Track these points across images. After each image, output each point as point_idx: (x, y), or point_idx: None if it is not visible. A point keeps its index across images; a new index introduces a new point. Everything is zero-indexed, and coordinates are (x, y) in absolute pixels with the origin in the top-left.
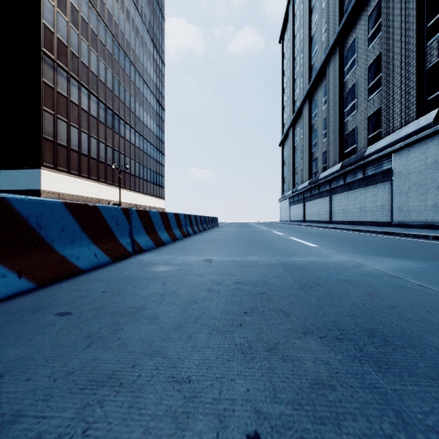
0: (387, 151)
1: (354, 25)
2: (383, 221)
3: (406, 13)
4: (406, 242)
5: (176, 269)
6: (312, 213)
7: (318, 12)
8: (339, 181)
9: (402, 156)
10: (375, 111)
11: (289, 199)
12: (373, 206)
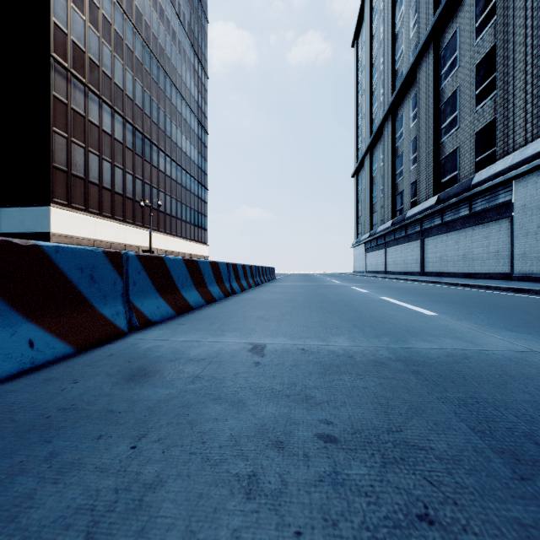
0: (507, 177)
1: (456, 13)
2: (499, 273)
3: None
4: None
5: (188, 378)
6: (396, 262)
7: (404, 1)
8: (435, 220)
9: (528, 183)
10: (486, 125)
11: (366, 244)
12: (484, 253)
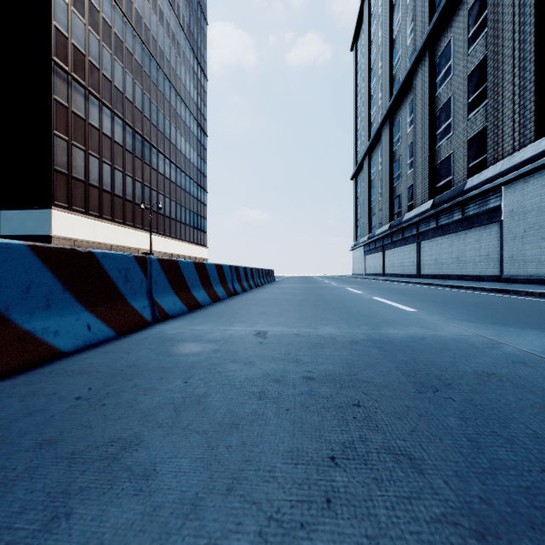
0: (496, 184)
1: (450, 23)
2: (489, 275)
3: (521, 2)
4: (535, 304)
5: (211, 351)
6: (394, 265)
7: (402, 8)
8: (430, 223)
9: (515, 189)
10: (478, 132)
11: (364, 246)
12: (475, 256)
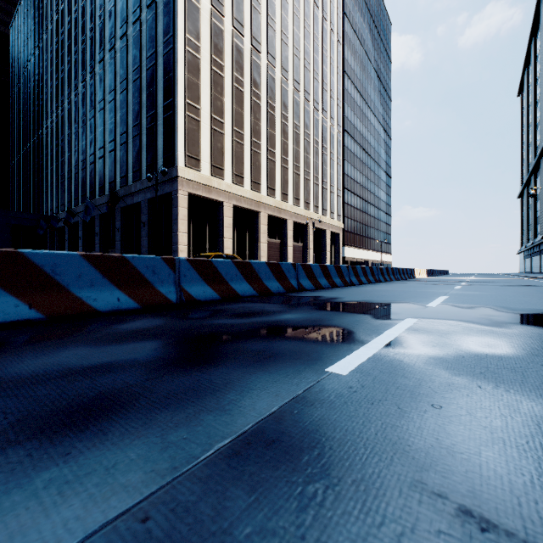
0: None
1: None
2: None
3: None
4: None
5: None
6: (534, 266)
7: (539, 111)
8: (542, 246)
9: None
10: None
11: (524, 252)
12: None
